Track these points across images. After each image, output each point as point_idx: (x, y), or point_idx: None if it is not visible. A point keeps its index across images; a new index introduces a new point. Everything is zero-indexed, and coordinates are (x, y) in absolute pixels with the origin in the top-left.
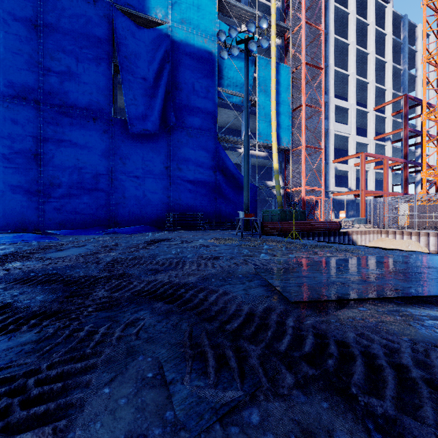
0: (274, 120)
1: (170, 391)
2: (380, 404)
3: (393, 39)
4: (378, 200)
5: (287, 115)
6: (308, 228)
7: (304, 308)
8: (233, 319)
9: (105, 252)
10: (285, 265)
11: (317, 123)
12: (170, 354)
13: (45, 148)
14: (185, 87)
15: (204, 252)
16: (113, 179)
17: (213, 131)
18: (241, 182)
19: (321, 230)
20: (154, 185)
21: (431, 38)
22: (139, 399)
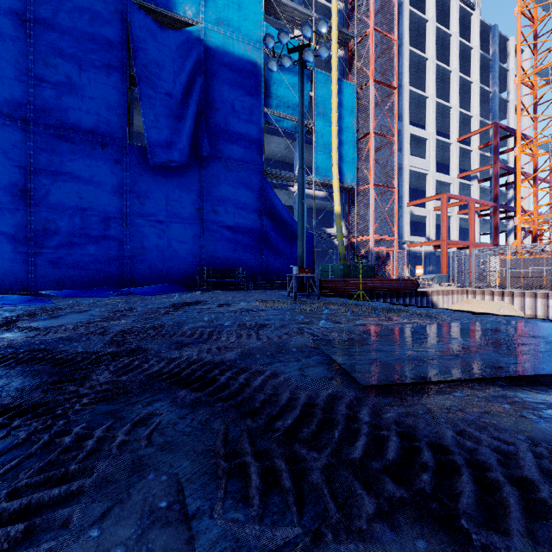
0: (335, 151)
1: (192, 530)
2: (504, 545)
3: (481, 54)
4: (462, 253)
5: (351, 145)
6: (378, 288)
7: (380, 394)
8: (285, 413)
9: (114, 320)
10: (352, 335)
11: (389, 156)
12: (196, 468)
13: (37, 182)
14: (223, 106)
15: (247, 319)
16: (129, 224)
17: (258, 163)
18: (294, 229)
19: (394, 289)
20: (182, 232)
21: (525, 55)
22: (144, 547)
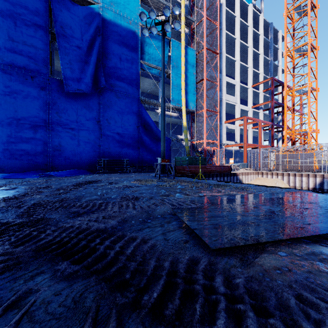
0: (183, 89)
1: None
2: None
3: (264, 38)
4: (255, 151)
5: (193, 86)
6: (209, 171)
7: (225, 255)
8: (151, 283)
9: (31, 195)
10: (197, 204)
11: (214, 93)
12: None
13: None
14: (114, 57)
15: (127, 193)
16: (50, 130)
17: (136, 94)
18: (159, 135)
19: (218, 172)
20: (87, 136)
21: (287, 41)
22: None
